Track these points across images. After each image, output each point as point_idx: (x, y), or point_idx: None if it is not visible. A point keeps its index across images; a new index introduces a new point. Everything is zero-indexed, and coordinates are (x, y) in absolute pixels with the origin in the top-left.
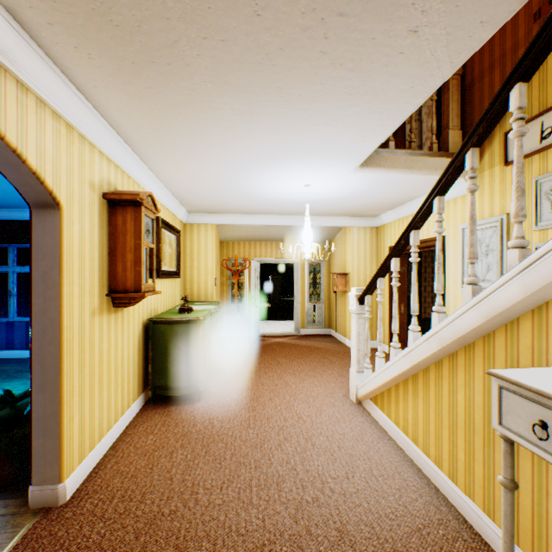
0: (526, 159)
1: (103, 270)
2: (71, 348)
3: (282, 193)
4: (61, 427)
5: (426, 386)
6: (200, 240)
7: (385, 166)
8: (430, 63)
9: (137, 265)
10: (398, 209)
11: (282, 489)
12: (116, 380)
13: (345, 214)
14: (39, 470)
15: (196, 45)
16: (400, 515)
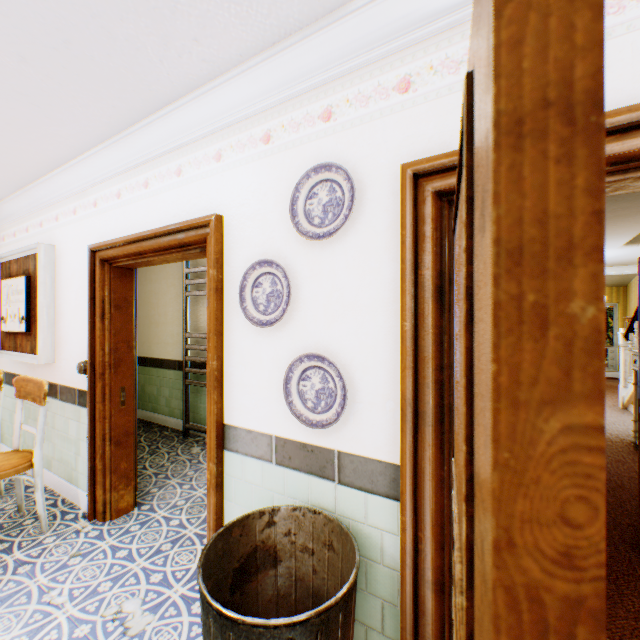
0: None
1: None
2: None
3: None
4: None
5: None
6: None
7: None
8: (632, 226)
9: None
10: None
11: None
12: None
13: (634, 263)
14: None
15: None
16: (620, 431)
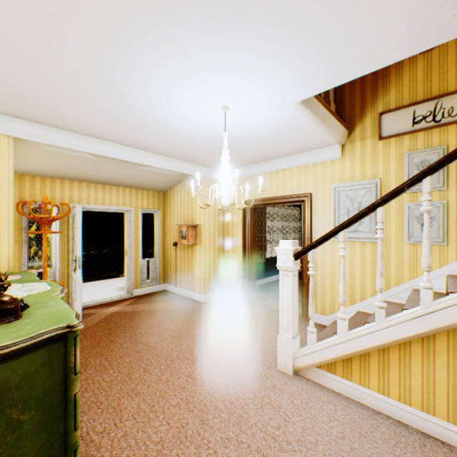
0: (398, 137)
1: None
2: None
3: (179, 111)
4: None
5: (455, 349)
6: None
7: (313, 111)
8: None
9: None
10: (256, 165)
11: None
12: None
13: (205, 162)
14: None
15: None
16: None
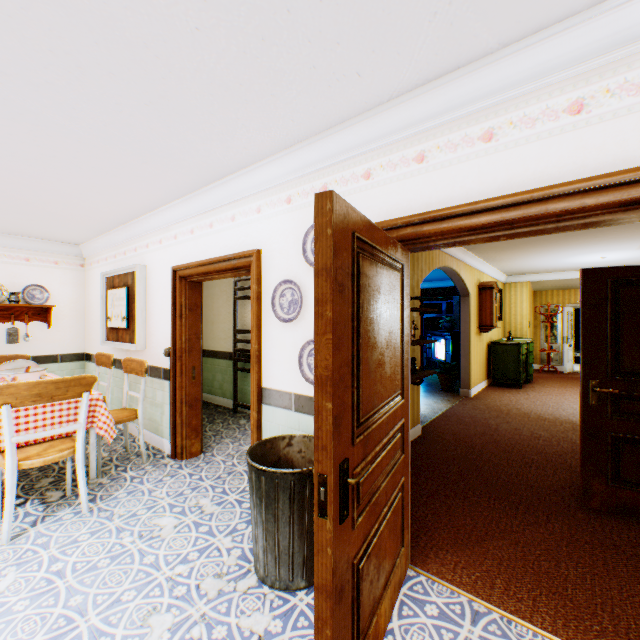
0: None
1: (476, 317)
2: (471, 345)
3: (583, 262)
4: (469, 371)
5: None
6: (515, 294)
7: None
8: (635, 231)
9: (490, 315)
10: None
11: (564, 410)
12: (479, 365)
13: None
14: (462, 384)
15: (524, 245)
16: None
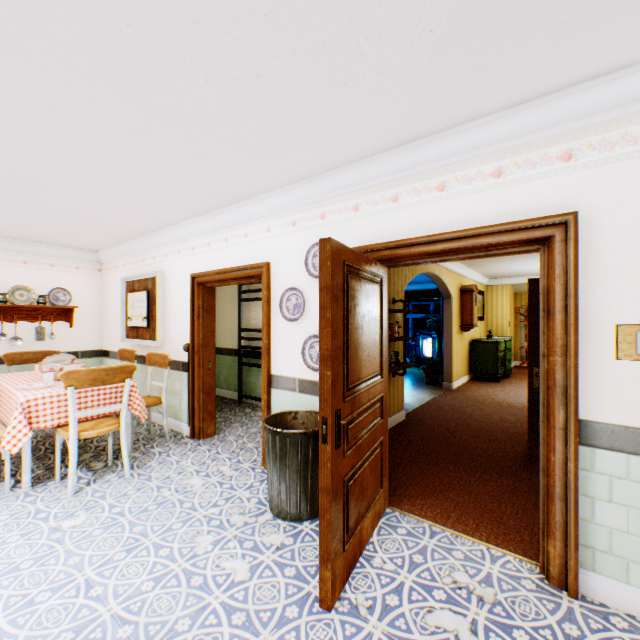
0: None
1: (458, 317)
2: (453, 342)
3: None
4: (451, 366)
5: None
6: (497, 296)
7: None
8: None
9: (470, 315)
10: None
11: None
12: (461, 361)
13: None
14: (445, 378)
15: None
16: None
